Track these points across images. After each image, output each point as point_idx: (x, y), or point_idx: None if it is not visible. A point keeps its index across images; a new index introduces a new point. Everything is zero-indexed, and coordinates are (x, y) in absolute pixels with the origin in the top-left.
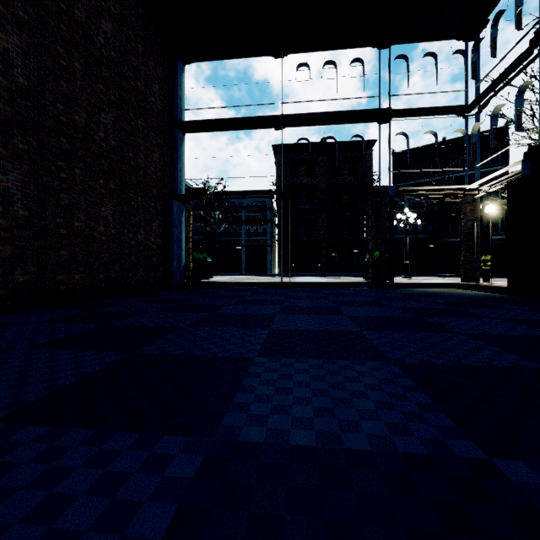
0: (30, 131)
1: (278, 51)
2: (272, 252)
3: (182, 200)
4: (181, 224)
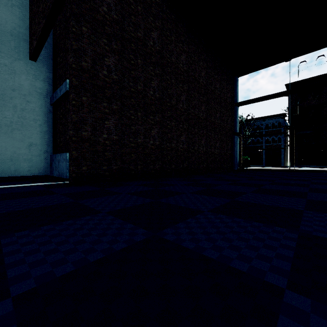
0: (205, 128)
1: (287, 59)
2: (285, 152)
3: (237, 134)
4: (237, 144)
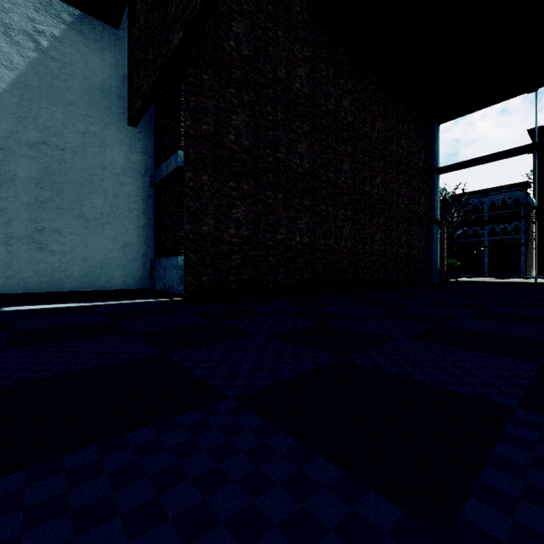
0: (382, 213)
1: (531, 89)
2: (528, 251)
3: (437, 222)
4: (437, 240)
